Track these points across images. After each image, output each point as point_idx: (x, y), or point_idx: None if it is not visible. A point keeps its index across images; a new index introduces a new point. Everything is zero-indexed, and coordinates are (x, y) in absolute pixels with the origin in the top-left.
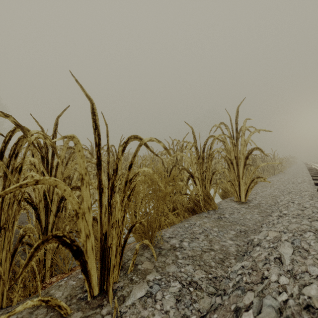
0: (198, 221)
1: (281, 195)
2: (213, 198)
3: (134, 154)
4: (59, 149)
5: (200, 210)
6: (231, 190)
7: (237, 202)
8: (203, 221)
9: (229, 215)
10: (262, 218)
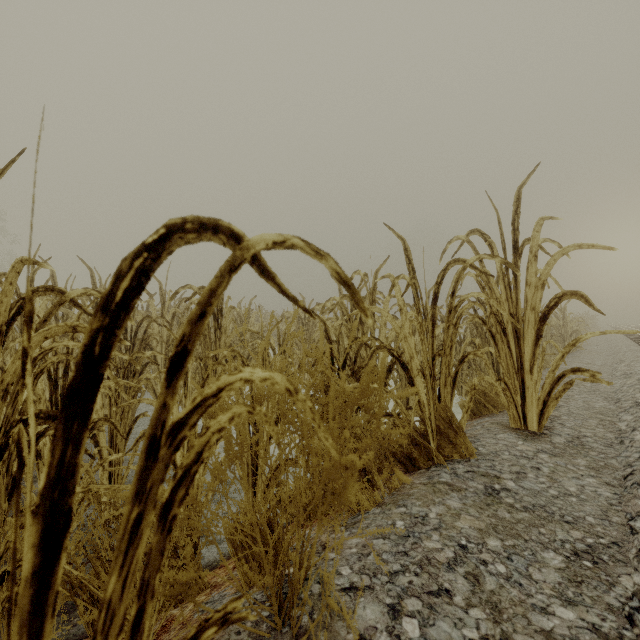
0: (433, 506)
1: (618, 409)
2: (462, 425)
3: (200, 304)
4: (80, 298)
5: (428, 461)
6: (492, 397)
7: (519, 434)
8: (447, 506)
9: (517, 482)
10: (614, 494)
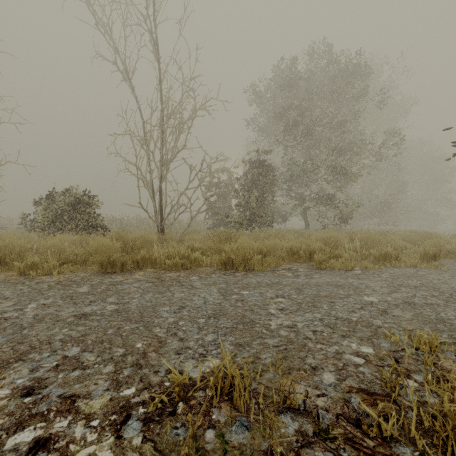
0: None
1: None
2: None
3: None
4: None
5: None
6: None
7: None
8: None
9: None
10: None
